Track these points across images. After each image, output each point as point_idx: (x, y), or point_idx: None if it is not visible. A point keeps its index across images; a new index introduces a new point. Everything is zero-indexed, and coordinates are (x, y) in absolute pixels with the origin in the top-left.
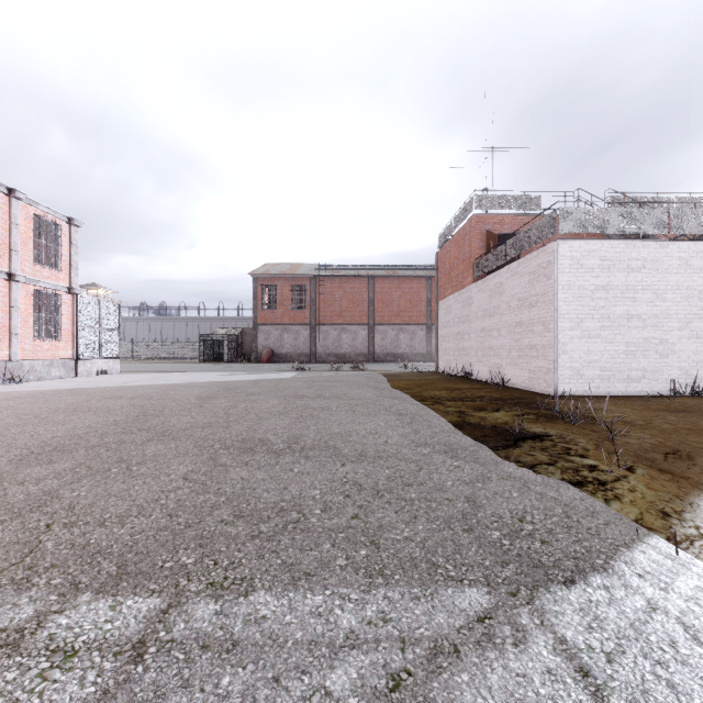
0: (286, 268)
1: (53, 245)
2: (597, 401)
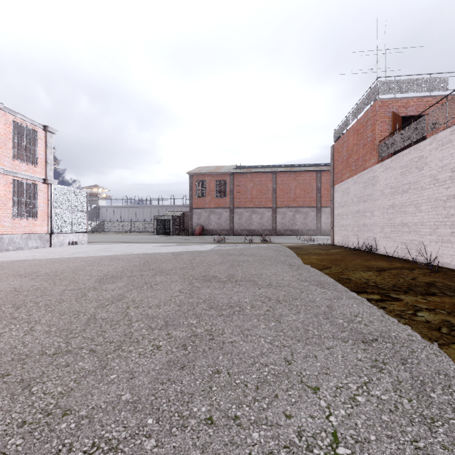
0: (212, 169)
1: (30, 146)
2: None
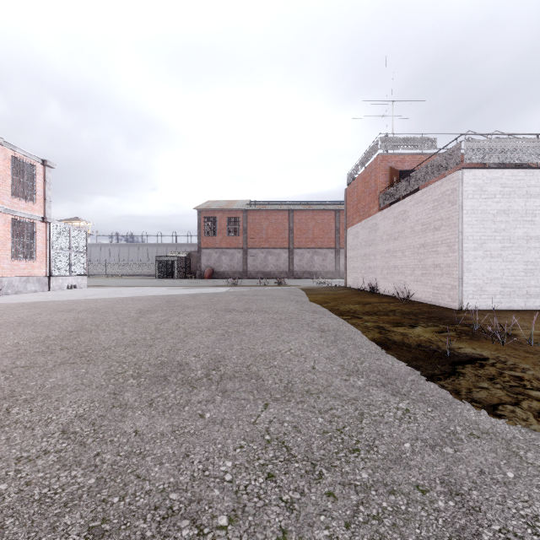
0: (223, 204)
1: (29, 182)
2: (503, 316)
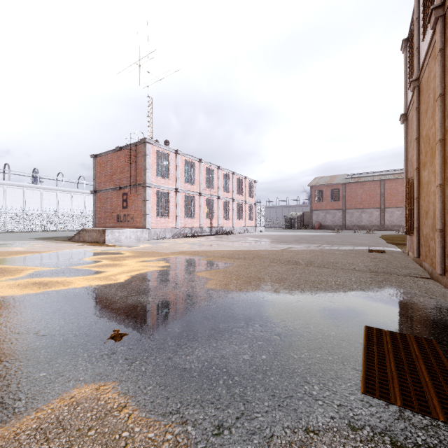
0: (327, 180)
1: (251, 190)
2: None
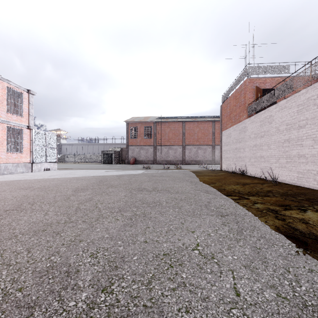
0: (142, 118)
1: (18, 103)
2: None
